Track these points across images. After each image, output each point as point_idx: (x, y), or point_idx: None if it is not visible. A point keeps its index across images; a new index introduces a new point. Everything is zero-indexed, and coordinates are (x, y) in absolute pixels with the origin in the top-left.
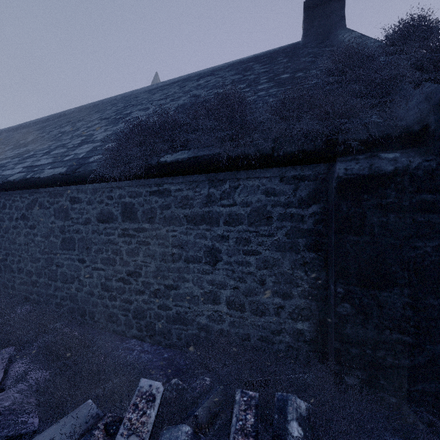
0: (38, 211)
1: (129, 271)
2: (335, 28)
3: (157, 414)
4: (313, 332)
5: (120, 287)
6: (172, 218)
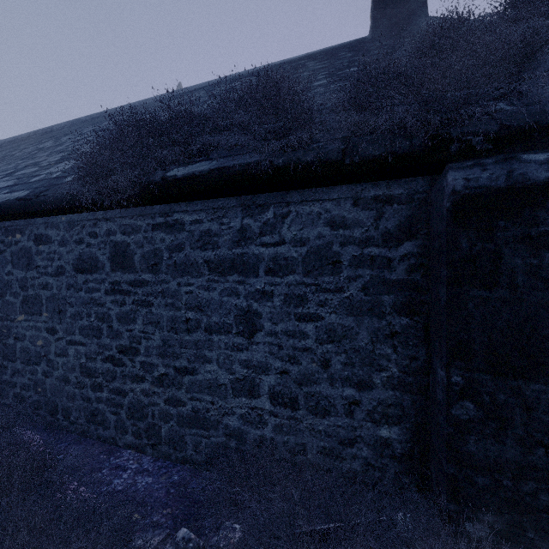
0: None
1: (122, 347)
2: (414, 17)
3: None
4: (406, 442)
5: (108, 370)
6: (186, 265)
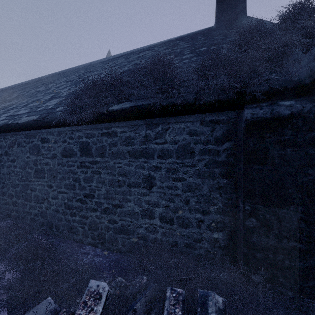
0: (17, 149)
1: (85, 194)
2: (239, 16)
3: (104, 308)
4: (226, 240)
5: (79, 206)
6: (118, 154)
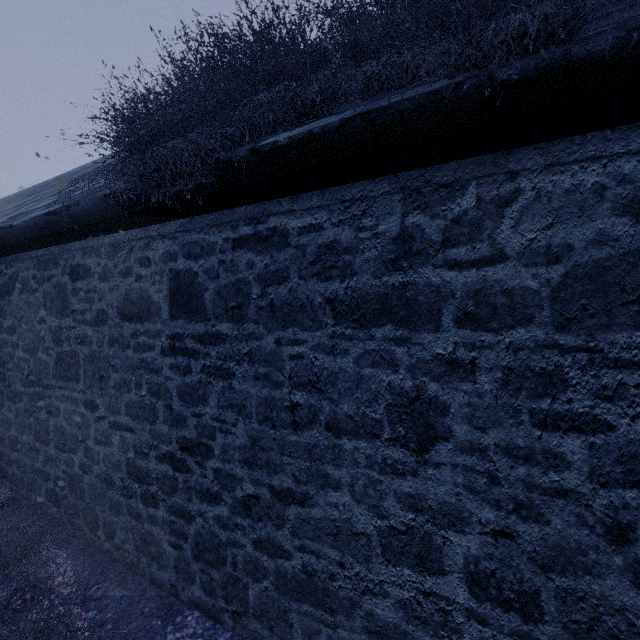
0: (18, 298)
1: (185, 441)
2: None
3: None
4: None
5: (166, 475)
6: (291, 308)
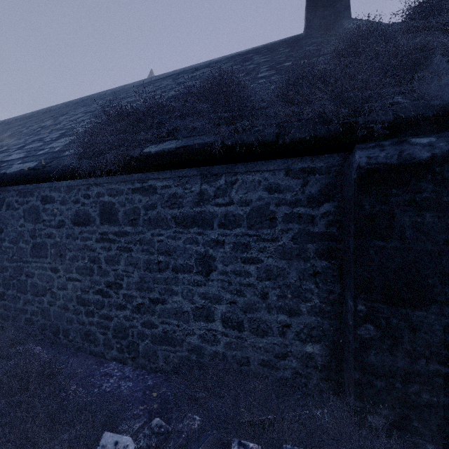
0: (5, 212)
1: (109, 282)
2: (339, 18)
3: None
4: (325, 356)
5: (98, 300)
6: (158, 220)
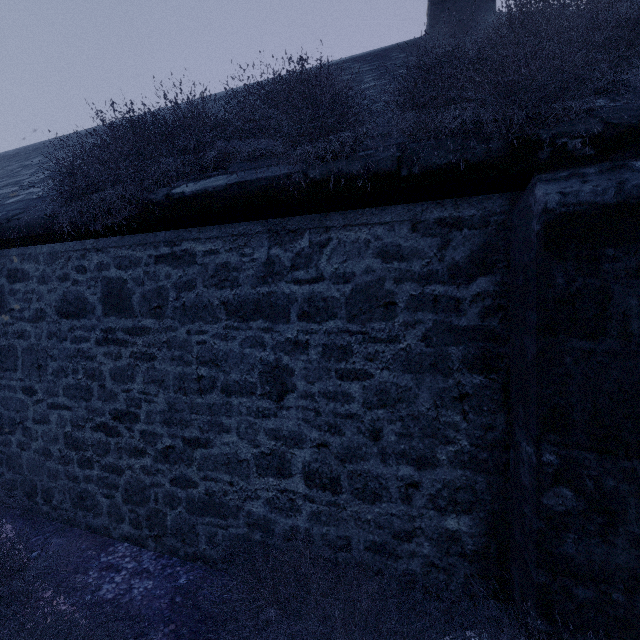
0: None
1: (117, 412)
2: (479, 13)
3: None
4: (479, 536)
5: (100, 441)
6: (197, 308)
